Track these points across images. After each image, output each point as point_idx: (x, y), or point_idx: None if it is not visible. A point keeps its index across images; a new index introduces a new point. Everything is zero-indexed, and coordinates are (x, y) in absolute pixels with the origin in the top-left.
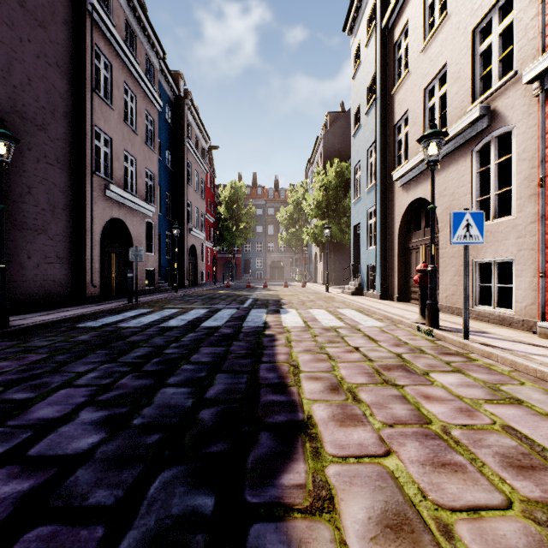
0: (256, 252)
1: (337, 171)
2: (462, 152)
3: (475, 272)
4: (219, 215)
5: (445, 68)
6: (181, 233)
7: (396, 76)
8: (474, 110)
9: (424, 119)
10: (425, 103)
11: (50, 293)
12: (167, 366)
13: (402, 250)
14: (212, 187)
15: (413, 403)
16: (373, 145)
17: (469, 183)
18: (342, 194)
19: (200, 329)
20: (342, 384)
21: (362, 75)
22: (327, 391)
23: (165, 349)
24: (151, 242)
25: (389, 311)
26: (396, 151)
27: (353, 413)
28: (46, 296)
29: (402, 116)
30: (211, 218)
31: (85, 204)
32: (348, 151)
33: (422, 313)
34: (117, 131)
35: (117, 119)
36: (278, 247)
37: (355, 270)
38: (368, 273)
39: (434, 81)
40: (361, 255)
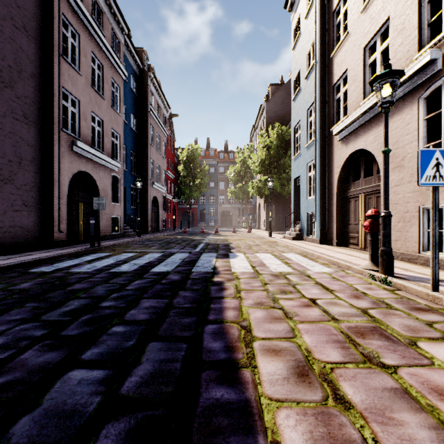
0: (209, 203)
1: (278, 134)
2: (408, 101)
3: (422, 218)
4: (178, 172)
5: (387, 22)
6: (144, 186)
7: (335, 40)
8: (424, 55)
9: (364, 75)
10: (366, 60)
11: (16, 238)
12: (93, 328)
13: (340, 199)
14: (172, 149)
15: (430, 410)
16: (313, 106)
17: (416, 130)
18: (282, 153)
19: (149, 275)
20: (312, 364)
21: (302, 45)
22: (293, 379)
23: (102, 302)
24: (117, 194)
25: (332, 255)
26: (335, 108)
27: (344, 436)
28: (13, 241)
29: (341, 76)
30: (171, 175)
31: (52, 157)
32: (287, 117)
33: (373, 260)
34: (84, 94)
35: (84, 83)
36: (228, 200)
37: (295, 217)
38: (308, 220)
39: (375, 38)
40: (301, 204)
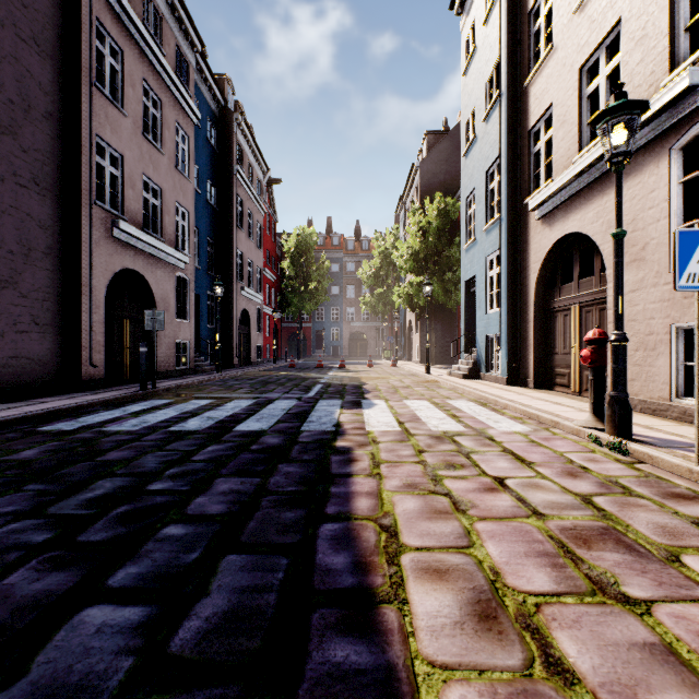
0: (331, 320)
1: (440, 209)
2: (652, 154)
3: (676, 344)
4: (282, 271)
5: (618, 27)
6: (228, 293)
7: (532, 59)
8: (680, 78)
9: (579, 113)
10: (582, 89)
11: (22, 376)
12: (131, 530)
13: (540, 313)
14: (273, 235)
15: None
16: (496, 164)
17: (665, 201)
18: (447, 241)
19: (231, 436)
20: (502, 597)
21: (478, 67)
22: (472, 625)
23: (151, 482)
24: (184, 305)
25: (529, 404)
26: (532, 168)
27: None
28: (16, 381)
29: (542, 116)
30: (270, 275)
31: (80, 247)
32: (455, 184)
33: (596, 412)
34: (132, 146)
35: (132, 129)
36: (360, 314)
37: (468, 343)
38: (488, 347)
39: (597, 53)
40: (477, 322)
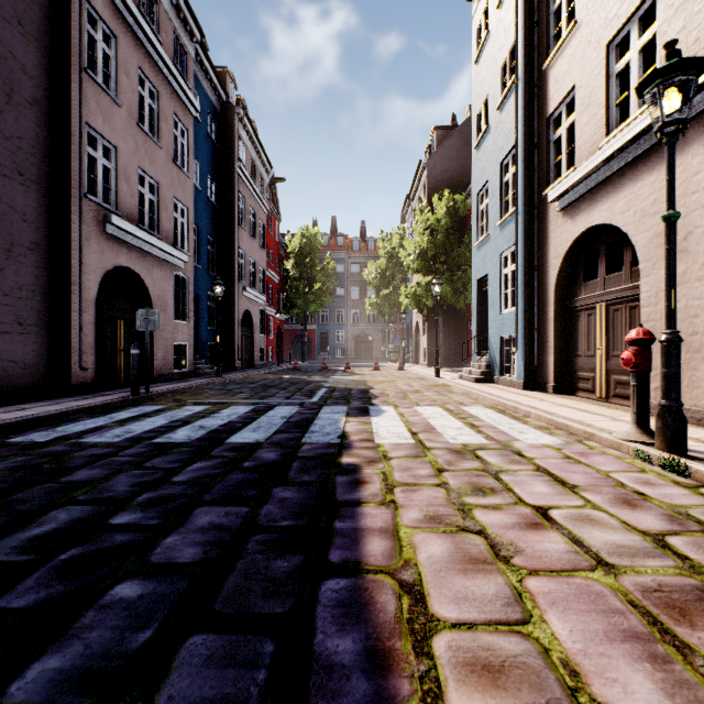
0: (336, 322)
1: (449, 207)
2: (696, 131)
3: None
4: (286, 272)
5: None
6: (229, 294)
7: (551, 40)
8: None
9: (607, 94)
10: (610, 66)
11: (3, 380)
12: (71, 589)
13: (560, 312)
14: (277, 235)
15: None
16: (511, 155)
17: None
18: (456, 240)
19: (222, 450)
20: None
21: (492, 53)
22: None
23: (116, 513)
24: (183, 305)
25: (553, 412)
26: (551, 157)
27: None
28: None
29: (563, 100)
30: (274, 276)
31: (68, 242)
32: (463, 181)
33: (640, 423)
34: (126, 138)
35: (126, 120)
36: (366, 316)
37: (479, 344)
38: (502, 349)
39: (628, 26)
40: (490, 322)
